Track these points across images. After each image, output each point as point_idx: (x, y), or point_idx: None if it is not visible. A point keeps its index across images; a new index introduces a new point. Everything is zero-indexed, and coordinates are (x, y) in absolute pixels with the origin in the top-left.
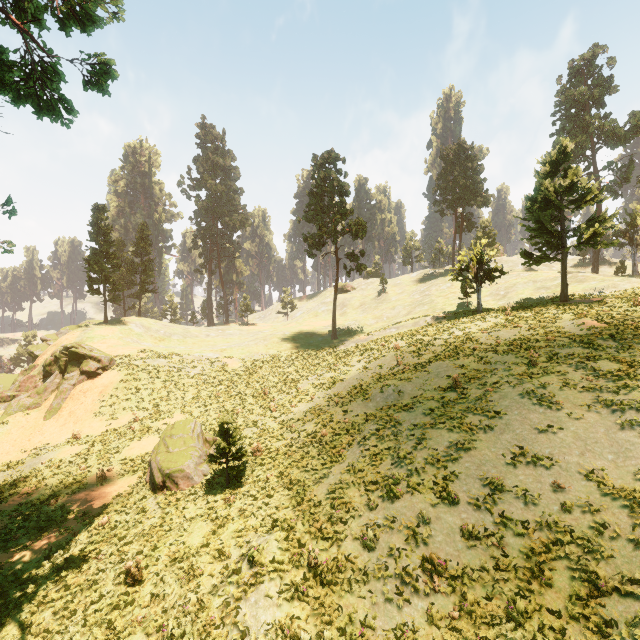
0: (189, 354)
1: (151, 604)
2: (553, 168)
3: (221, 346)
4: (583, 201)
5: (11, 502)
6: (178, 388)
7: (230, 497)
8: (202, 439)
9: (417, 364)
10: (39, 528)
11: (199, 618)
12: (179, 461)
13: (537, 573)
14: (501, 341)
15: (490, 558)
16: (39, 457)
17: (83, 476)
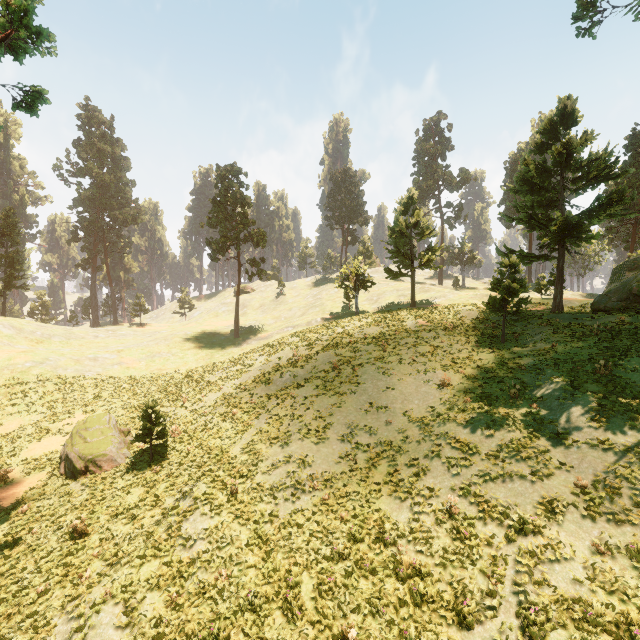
0: (82, 356)
1: (102, 545)
2: (406, 208)
3: (116, 347)
4: (424, 234)
5: None
6: (75, 390)
7: (156, 468)
8: (118, 430)
9: (308, 355)
10: None
11: (150, 539)
12: (101, 447)
13: (372, 467)
14: (368, 336)
15: (348, 467)
16: None
17: None
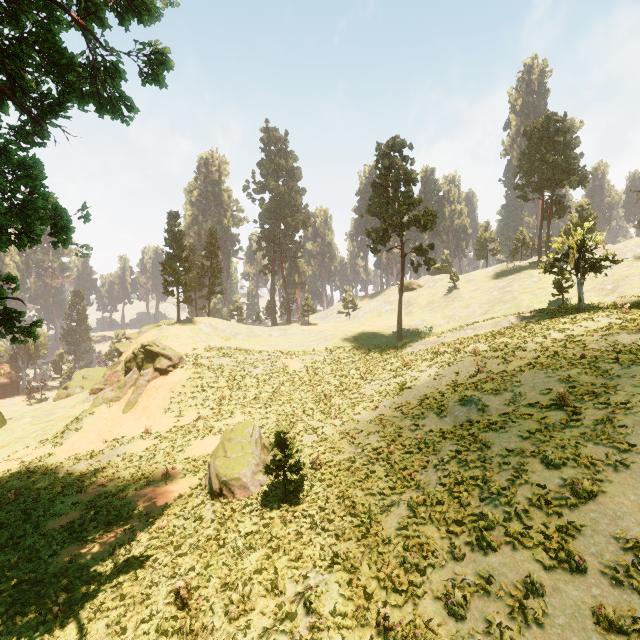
0: (252, 354)
1: (198, 637)
2: None
3: (283, 346)
4: None
5: (89, 492)
6: (240, 388)
7: (287, 515)
8: (260, 445)
9: (504, 372)
10: (107, 523)
11: None
12: (236, 468)
13: None
14: (622, 347)
15: None
16: (116, 449)
17: (150, 472)
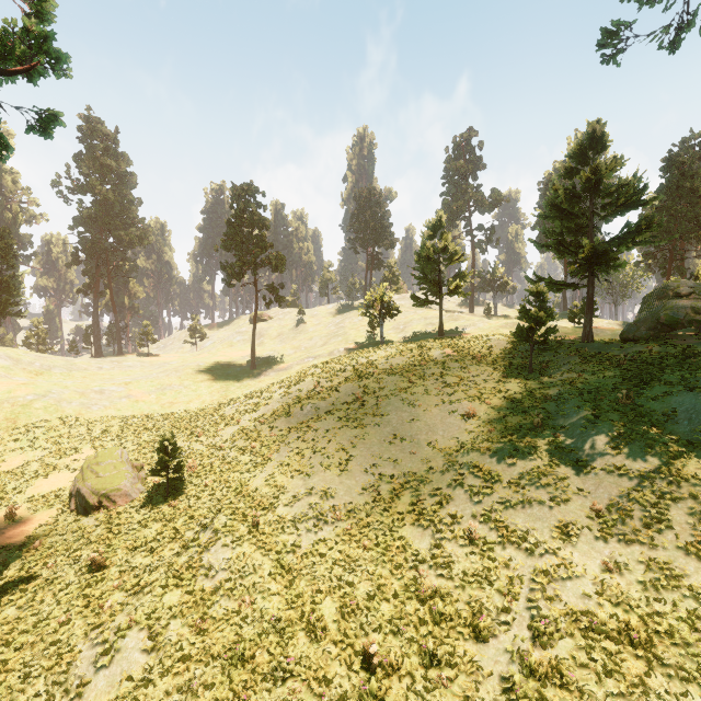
0: (87, 388)
1: (122, 577)
2: (433, 231)
3: (122, 379)
4: (452, 260)
5: None
6: (81, 424)
7: (174, 502)
8: (131, 465)
9: (331, 387)
10: None
11: (171, 569)
12: (115, 482)
13: (395, 498)
14: (393, 366)
15: (371, 498)
16: None
17: None
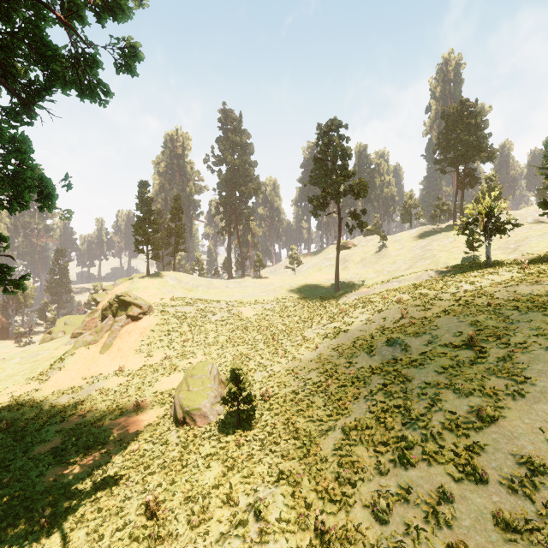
0: (211, 303)
1: (165, 542)
2: None
3: (237, 296)
4: None
5: (70, 421)
6: (201, 332)
7: (240, 439)
8: (218, 380)
9: (424, 318)
10: (87, 447)
11: None
12: (197, 400)
13: None
14: (521, 296)
15: None
16: (94, 384)
17: (124, 404)
